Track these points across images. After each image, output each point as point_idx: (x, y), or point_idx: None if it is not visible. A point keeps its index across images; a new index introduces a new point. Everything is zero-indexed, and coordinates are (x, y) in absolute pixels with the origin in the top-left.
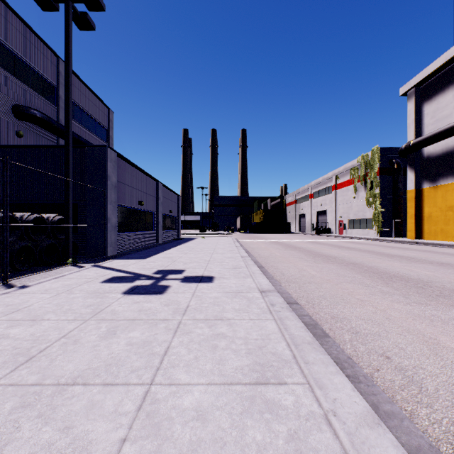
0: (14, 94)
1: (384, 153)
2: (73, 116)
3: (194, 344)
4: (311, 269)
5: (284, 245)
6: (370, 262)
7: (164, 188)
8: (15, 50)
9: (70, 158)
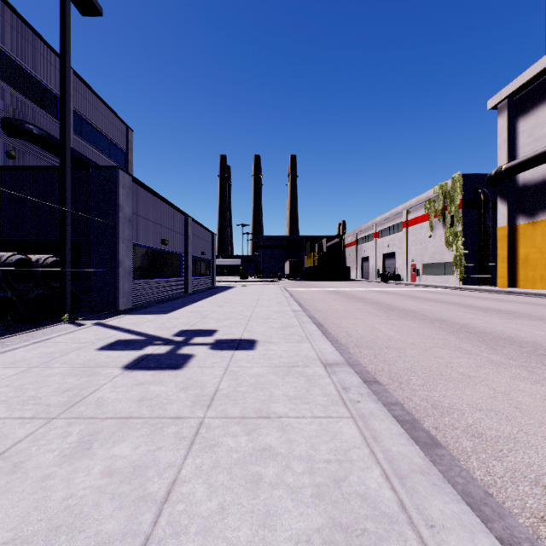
0: (4, 104)
1: (467, 181)
2: (81, 134)
3: (221, 473)
4: (386, 327)
5: (344, 295)
6: (461, 318)
7: (195, 224)
8: (6, 48)
9: (67, 181)
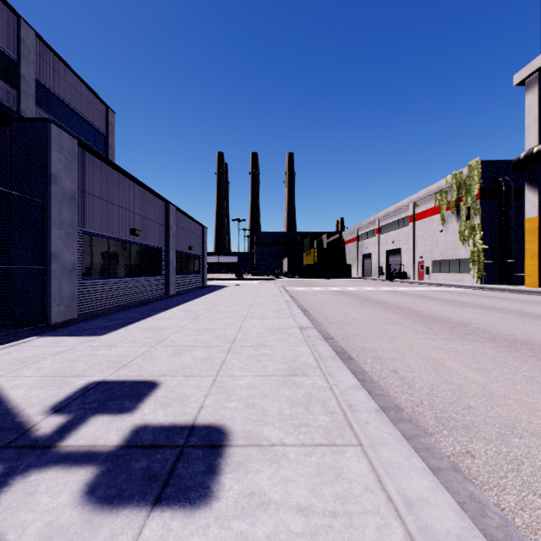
0: None
1: (486, 169)
2: (47, 110)
3: None
4: (454, 360)
5: (354, 296)
6: None
7: (180, 214)
8: None
9: None
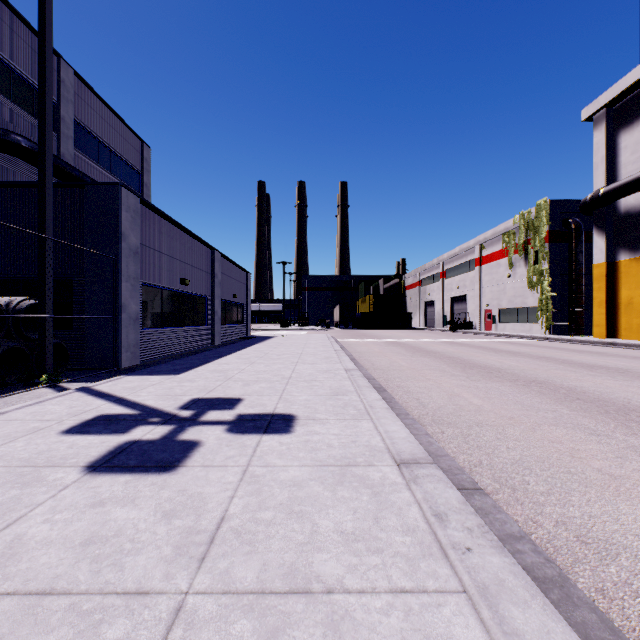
0: None
1: (555, 209)
2: (85, 150)
3: None
4: (469, 392)
5: (408, 347)
6: (563, 379)
7: (225, 260)
8: None
9: (48, 199)
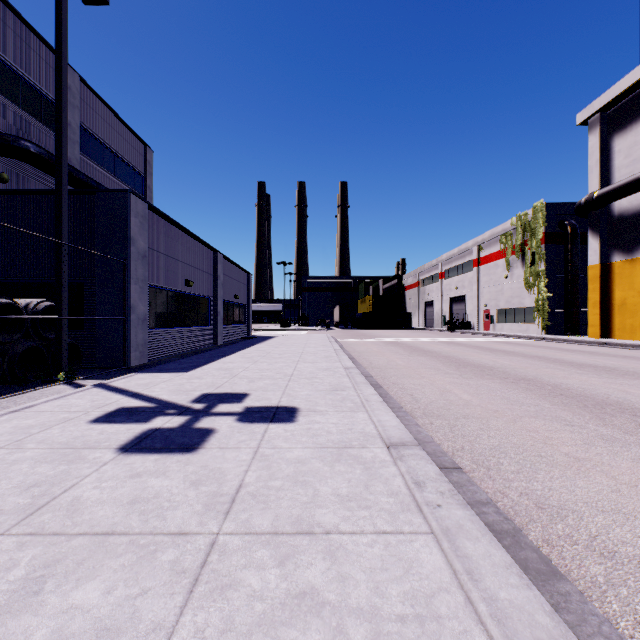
0: None
1: (551, 211)
2: (90, 154)
3: None
4: (460, 389)
5: (406, 347)
6: (551, 377)
7: (227, 262)
8: None
9: (64, 207)
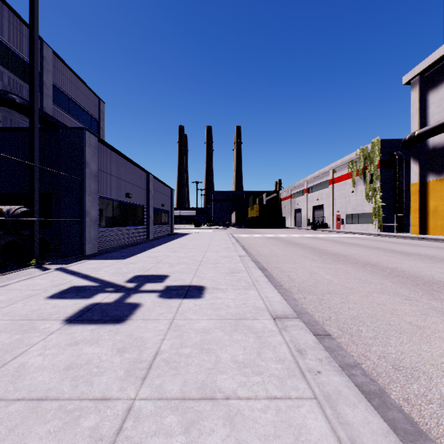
0: None
1: (384, 145)
2: (59, 105)
3: None
4: (324, 271)
5: (282, 240)
6: (389, 262)
7: (156, 180)
8: None
9: (36, 139)
